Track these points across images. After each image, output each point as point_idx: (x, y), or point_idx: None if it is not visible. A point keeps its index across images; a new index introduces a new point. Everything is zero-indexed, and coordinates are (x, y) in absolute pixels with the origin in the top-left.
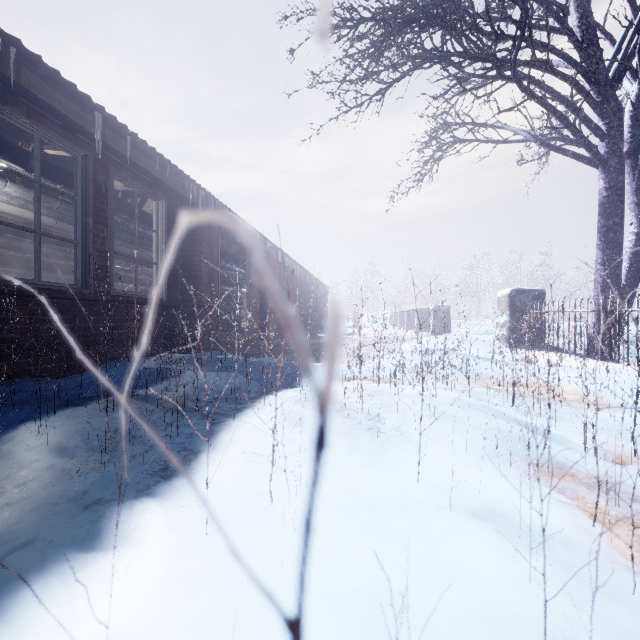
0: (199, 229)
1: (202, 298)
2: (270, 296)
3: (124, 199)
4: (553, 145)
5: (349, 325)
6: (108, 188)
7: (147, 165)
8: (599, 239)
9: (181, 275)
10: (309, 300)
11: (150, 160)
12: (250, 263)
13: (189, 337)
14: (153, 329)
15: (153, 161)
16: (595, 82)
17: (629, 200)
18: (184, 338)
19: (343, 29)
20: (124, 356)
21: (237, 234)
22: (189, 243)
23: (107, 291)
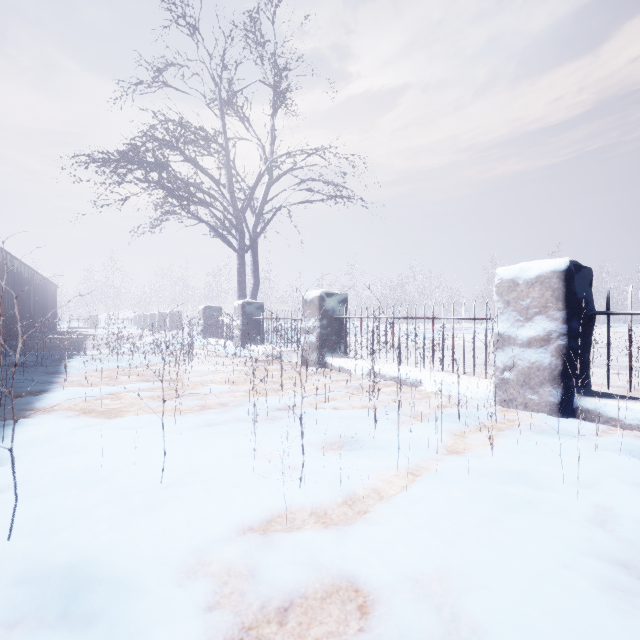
0: None
1: None
2: None
3: None
4: (220, 237)
5: (85, 326)
6: None
7: None
8: (238, 286)
9: None
10: (35, 300)
11: None
12: None
13: None
14: None
15: None
16: (234, 216)
17: (251, 269)
18: None
19: (98, 161)
20: None
21: None
22: None
23: None
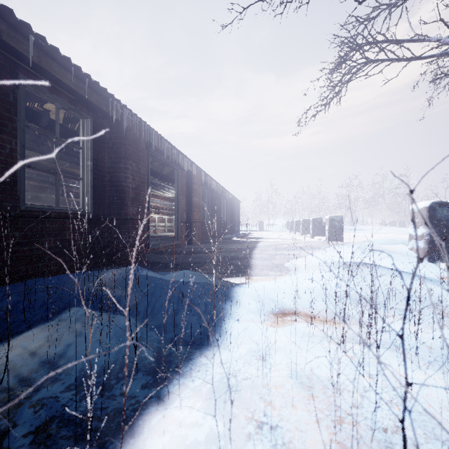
0: (125, 147)
1: (128, 211)
2: (195, 209)
3: (65, 124)
4: None
5: (255, 229)
6: (17, 97)
7: (62, 76)
8: None
9: (108, 190)
10: (226, 211)
11: (66, 72)
12: (178, 181)
13: (115, 248)
14: (77, 242)
15: (70, 74)
16: None
17: None
18: (111, 249)
19: None
20: (40, 272)
21: (166, 156)
22: (116, 160)
23: (15, 206)
